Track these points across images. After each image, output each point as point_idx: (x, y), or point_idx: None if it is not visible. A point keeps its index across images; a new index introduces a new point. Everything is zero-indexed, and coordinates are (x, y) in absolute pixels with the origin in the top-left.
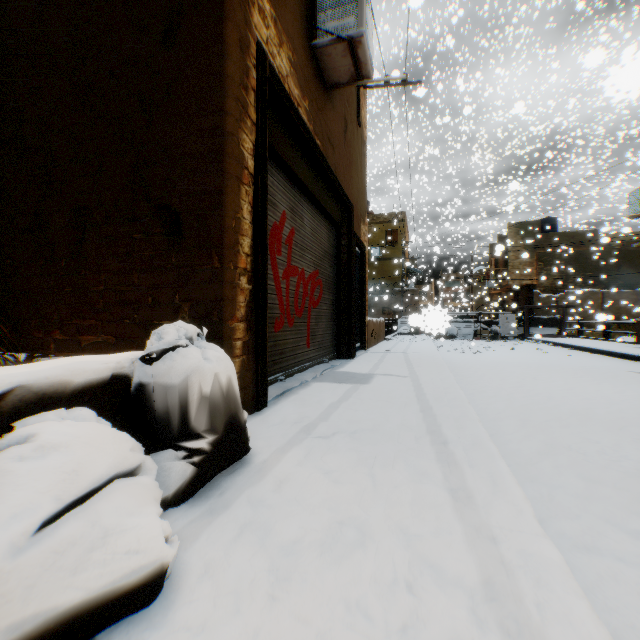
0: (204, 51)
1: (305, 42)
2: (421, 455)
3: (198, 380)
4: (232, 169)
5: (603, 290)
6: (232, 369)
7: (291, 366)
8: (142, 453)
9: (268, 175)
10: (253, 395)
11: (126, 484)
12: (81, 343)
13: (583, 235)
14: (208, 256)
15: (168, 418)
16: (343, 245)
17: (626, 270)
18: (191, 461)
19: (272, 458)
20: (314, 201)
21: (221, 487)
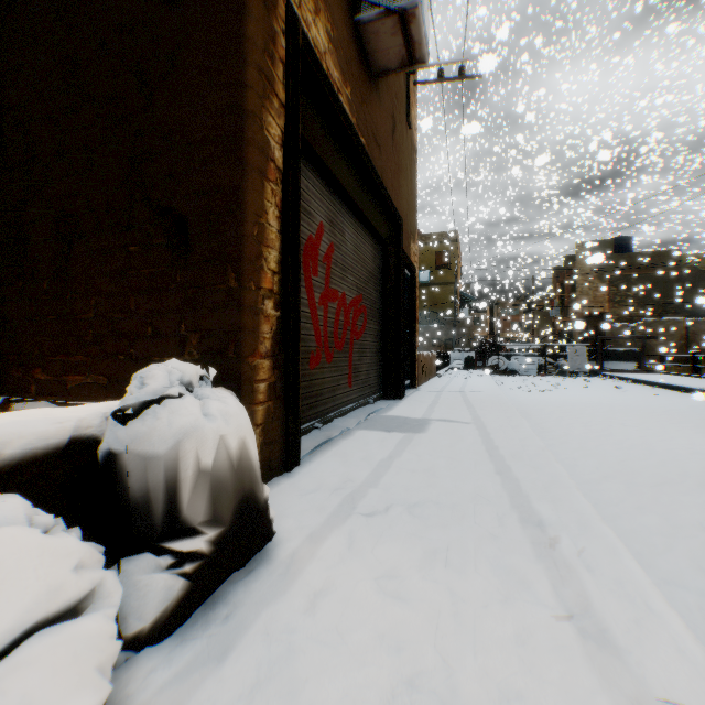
0: (217, 6)
1: (347, 16)
2: (512, 546)
3: (194, 447)
4: (253, 159)
5: (687, 318)
6: (247, 427)
7: (330, 410)
8: (100, 566)
9: (302, 177)
10: (281, 451)
11: (47, 646)
12: (67, 384)
13: (663, 256)
14: (222, 273)
15: (148, 505)
16: (390, 266)
17: None
18: (181, 571)
19: (304, 549)
20: (357, 212)
21: (228, 603)
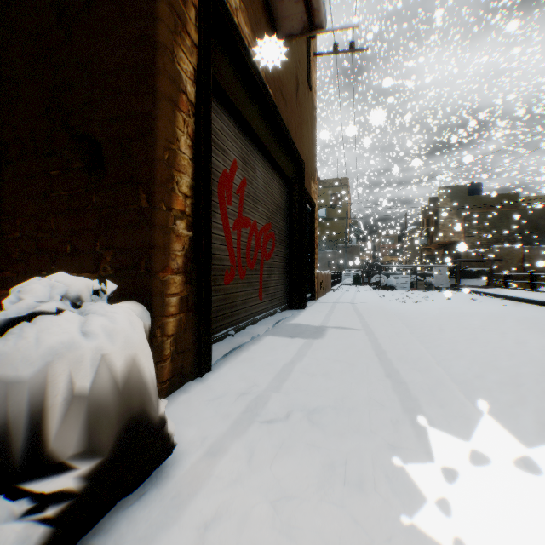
0: None
1: None
2: (408, 457)
3: (67, 369)
4: (164, 89)
5: (524, 246)
6: (140, 343)
7: (243, 319)
8: None
9: (217, 119)
10: (194, 358)
11: None
12: None
13: (505, 197)
14: (134, 194)
15: (7, 438)
16: (295, 201)
17: (544, 228)
18: (42, 516)
19: (202, 465)
20: (266, 154)
21: (108, 539)
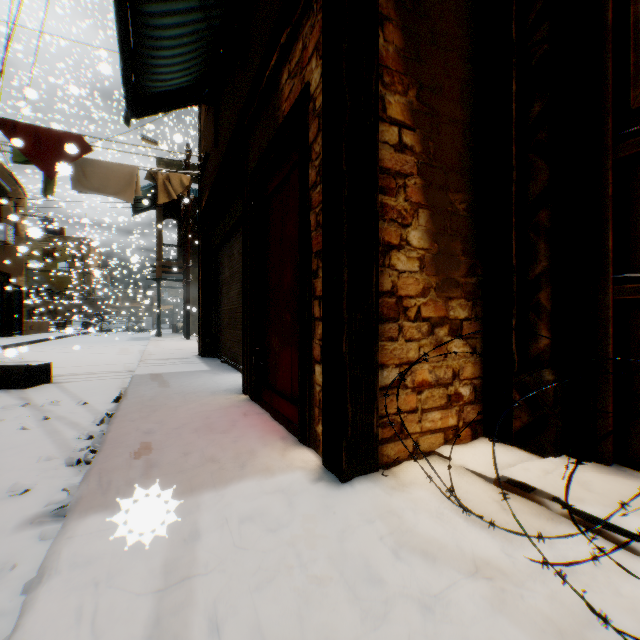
0: None
1: None
2: (11, 341)
3: None
4: None
5: None
6: None
7: None
8: None
9: None
10: None
11: None
12: None
13: None
14: None
15: None
16: (7, 290)
17: None
18: None
19: None
20: None
21: None
